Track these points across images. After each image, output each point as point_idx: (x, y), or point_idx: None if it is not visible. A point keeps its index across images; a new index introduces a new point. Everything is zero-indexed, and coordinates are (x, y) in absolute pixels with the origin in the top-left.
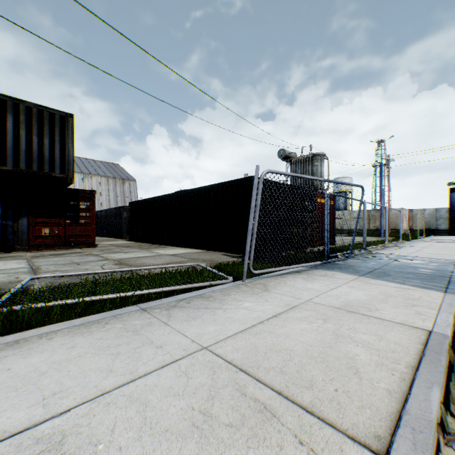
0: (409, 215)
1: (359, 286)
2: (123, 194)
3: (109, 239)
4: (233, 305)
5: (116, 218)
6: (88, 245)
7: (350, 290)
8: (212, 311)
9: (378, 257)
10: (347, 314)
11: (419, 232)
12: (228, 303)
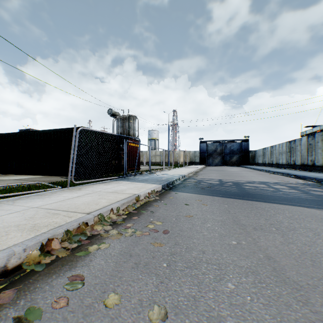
0: (184, 154)
1: (128, 185)
2: None
3: None
4: (56, 196)
5: None
6: None
7: (123, 186)
8: (42, 199)
9: (153, 174)
10: (111, 193)
11: (188, 163)
12: (54, 196)
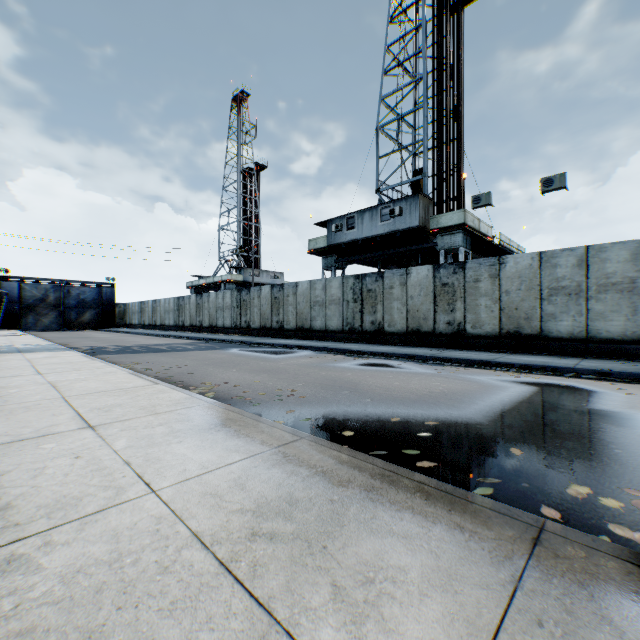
0: None
1: (35, 354)
2: None
3: None
4: None
5: None
6: None
7: (35, 355)
8: None
9: None
10: (54, 357)
11: None
12: None
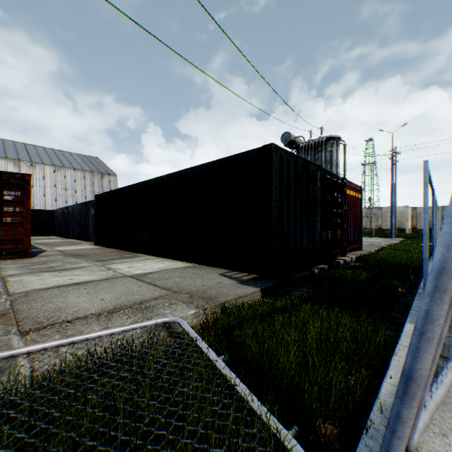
0: (413, 214)
1: None
2: (102, 190)
3: (74, 241)
4: None
5: (83, 216)
6: (18, 255)
7: None
8: None
9: None
10: None
11: None
12: None
